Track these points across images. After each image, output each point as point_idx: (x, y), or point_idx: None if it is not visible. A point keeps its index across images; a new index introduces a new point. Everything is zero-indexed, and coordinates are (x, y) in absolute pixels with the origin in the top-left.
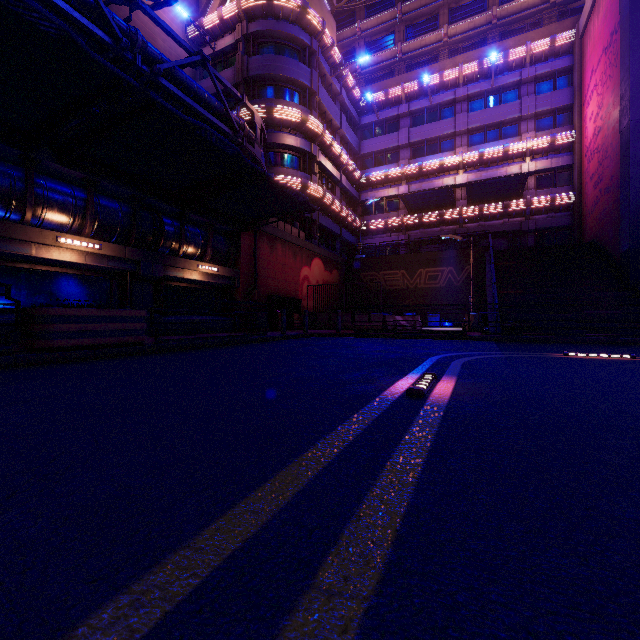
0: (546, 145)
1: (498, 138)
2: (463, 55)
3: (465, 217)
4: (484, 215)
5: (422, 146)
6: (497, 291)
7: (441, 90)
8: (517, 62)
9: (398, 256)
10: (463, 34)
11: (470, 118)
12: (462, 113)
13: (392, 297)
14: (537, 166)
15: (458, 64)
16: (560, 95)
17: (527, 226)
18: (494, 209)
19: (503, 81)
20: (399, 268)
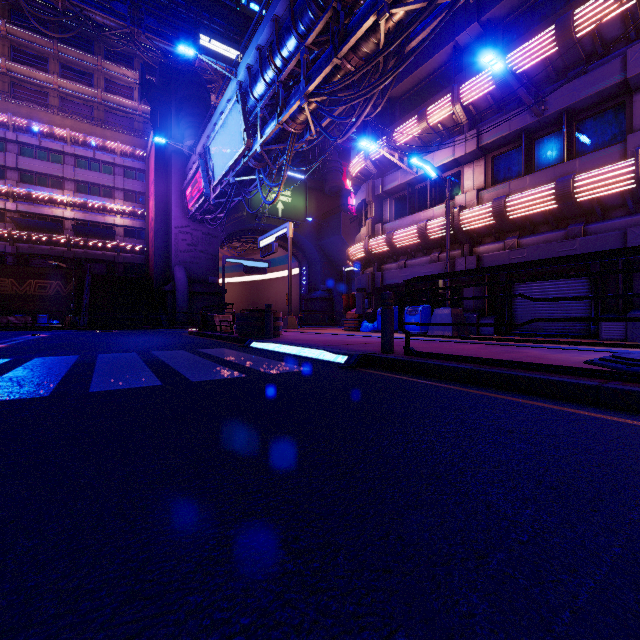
0: (130, 212)
1: (99, 194)
2: (72, 121)
3: (73, 244)
4: (88, 245)
5: (32, 175)
6: (90, 303)
7: (51, 138)
8: (112, 150)
9: (7, 266)
10: (73, 93)
11: (77, 172)
12: (70, 166)
13: None
14: (125, 223)
15: (67, 125)
16: (139, 184)
17: (119, 259)
18: (96, 243)
19: (102, 158)
20: (8, 277)
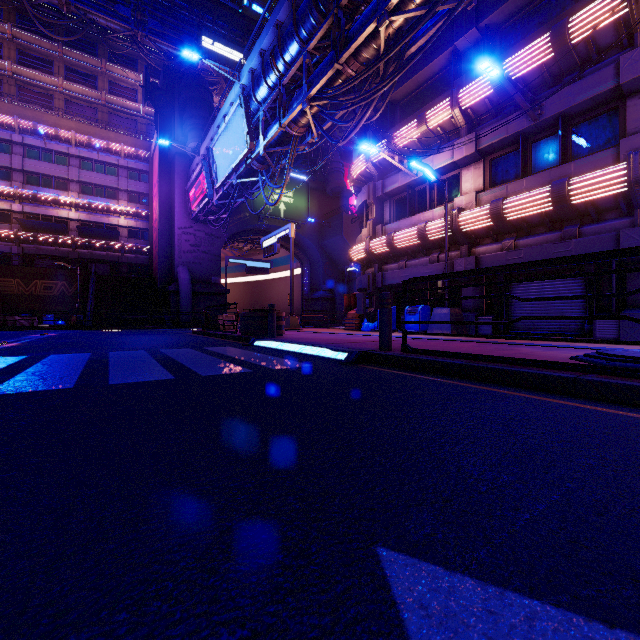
0: (134, 213)
1: (104, 195)
2: (76, 123)
3: (77, 244)
4: (93, 246)
5: (37, 176)
6: (95, 303)
7: (56, 140)
8: (116, 152)
9: (13, 267)
10: (78, 95)
11: (82, 174)
12: (75, 167)
13: (6, 300)
14: (129, 224)
15: (72, 127)
16: (142, 186)
17: (123, 260)
18: (100, 244)
19: (107, 159)
20: (14, 277)
